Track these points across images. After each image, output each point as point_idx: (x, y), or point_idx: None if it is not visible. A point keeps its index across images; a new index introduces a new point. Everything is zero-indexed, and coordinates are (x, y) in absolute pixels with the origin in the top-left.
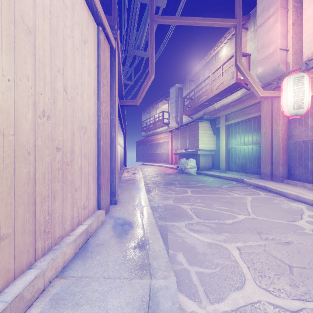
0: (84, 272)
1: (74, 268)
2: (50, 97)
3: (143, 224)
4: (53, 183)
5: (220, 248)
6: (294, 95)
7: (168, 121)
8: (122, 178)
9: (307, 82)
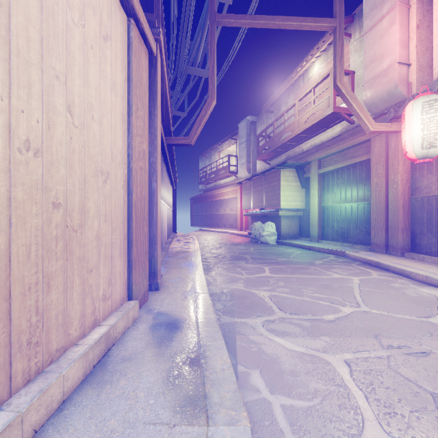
0: (96, 411)
1: (79, 403)
2: (40, 118)
3: (197, 322)
4: (46, 261)
5: (319, 362)
6: (423, 128)
7: (237, 169)
8: (169, 250)
9: None
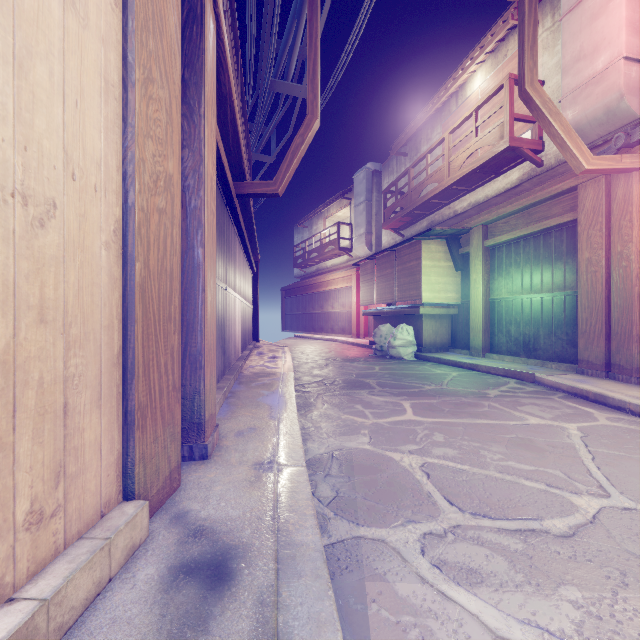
0: None
1: None
2: None
3: (276, 559)
4: None
5: None
6: None
7: (351, 244)
8: (242, 371)
9: None
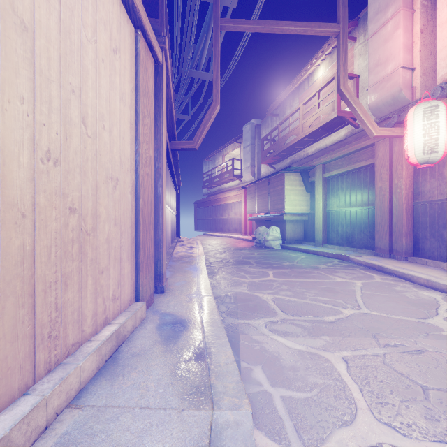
0: (111, 399)
1: (95, 392)
2: (58, 130)
3: (202, 322)
4: (63, 261)
5: (318, 359)
6: (424, 133)
7: (241, 173)
8: (173, 255)
9: (444, 114)
